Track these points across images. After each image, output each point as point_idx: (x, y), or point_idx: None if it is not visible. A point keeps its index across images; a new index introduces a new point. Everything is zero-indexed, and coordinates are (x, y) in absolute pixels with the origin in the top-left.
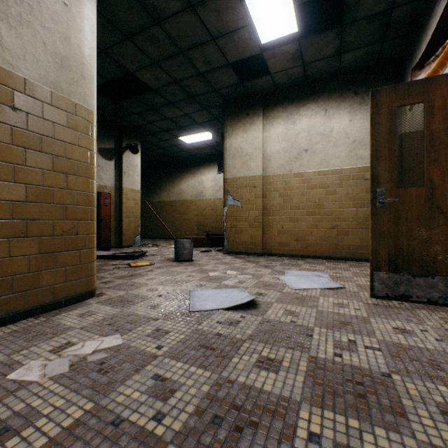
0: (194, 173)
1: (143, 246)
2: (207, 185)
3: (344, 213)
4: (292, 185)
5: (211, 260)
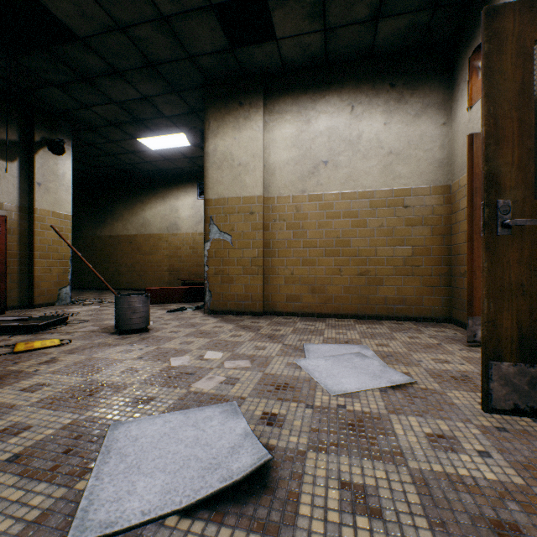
0: (165, 196)
1: (74, 304)
2: (184, 214)
3: (376, 253)
4: (306, 211)
5: (182, 328)
